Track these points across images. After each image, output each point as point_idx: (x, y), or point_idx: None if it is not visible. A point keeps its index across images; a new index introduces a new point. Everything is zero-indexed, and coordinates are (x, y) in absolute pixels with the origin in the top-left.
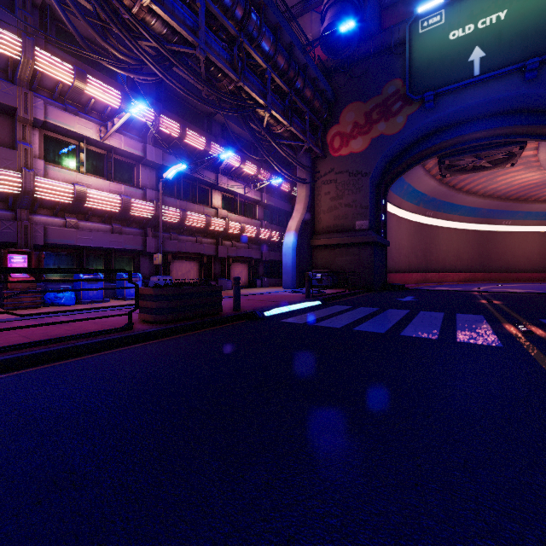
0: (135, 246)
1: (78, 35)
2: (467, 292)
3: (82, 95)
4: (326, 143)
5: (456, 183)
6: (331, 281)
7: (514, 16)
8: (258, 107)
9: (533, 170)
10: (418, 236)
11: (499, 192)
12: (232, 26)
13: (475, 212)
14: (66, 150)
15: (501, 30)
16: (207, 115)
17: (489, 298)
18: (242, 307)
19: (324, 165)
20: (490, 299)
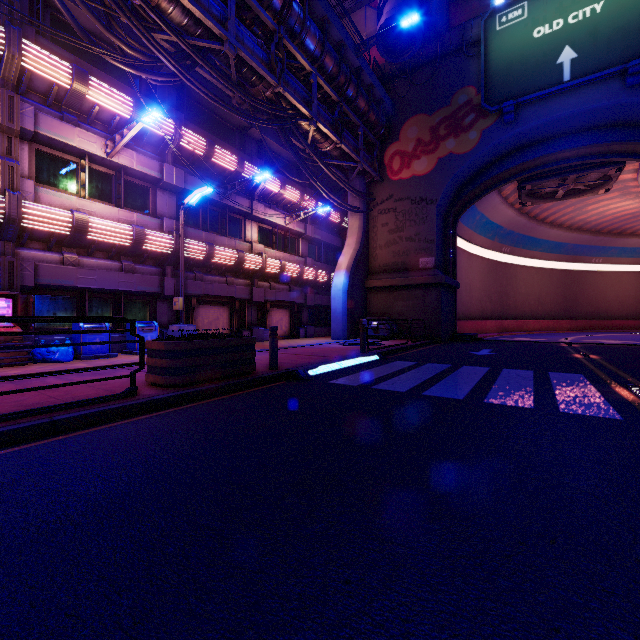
0: (150, 287)
1: (73, 22)
2: (553, 343)
3: (83, 100)
4: (383, 164)
5: (538, 213)
6: (389, 331)
7: (612, 8)
8: (302, 118)
9: (631, 197)
10: (492, 277)
11: (589, 224)
12: (269, 17)
13: (560, 247)
14: (64, 169)
15: (596, 25)
16: (240, 129)
17: (582, 351)
18: (281, 364)
19: (381, 191)
20: (585, 352)
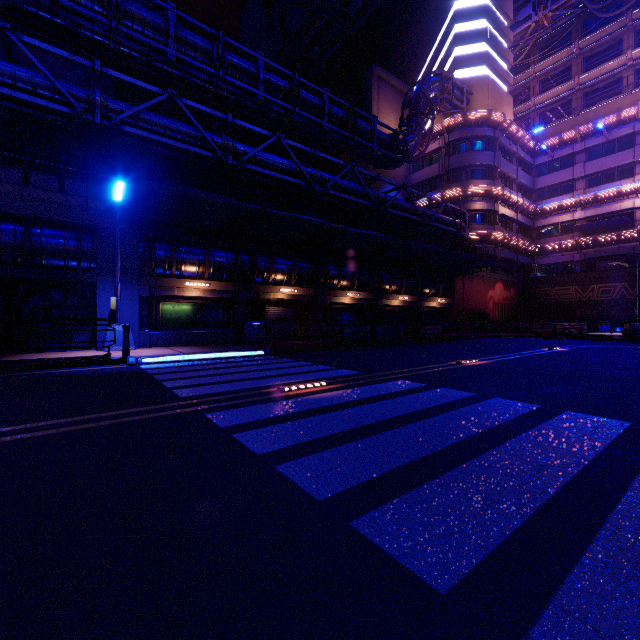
0: None
1: None
2: None
3: None
4: None
5: None
6: None
7: None
8: None
9: None
10: None
11: None
12: None
13: None
14: None
15: None
16: None
17: None
18: None
19: None
20: None
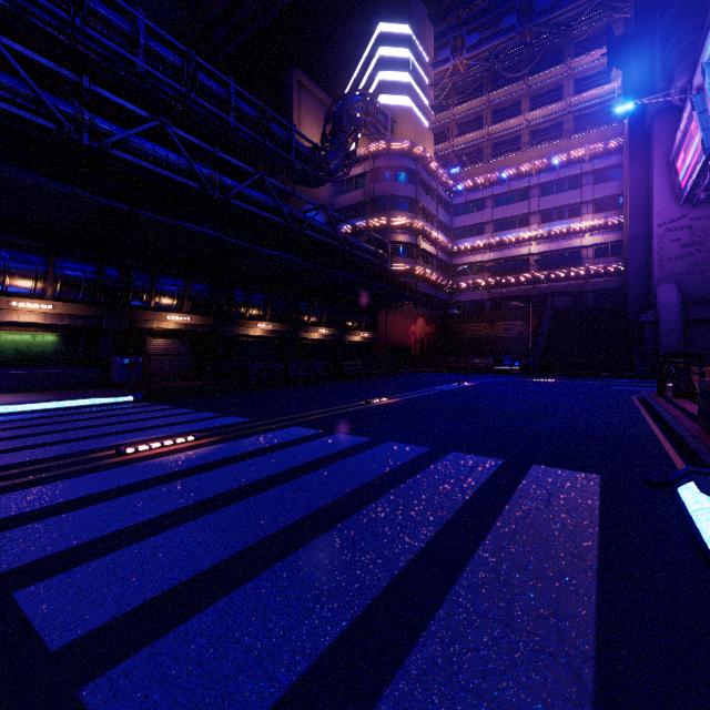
0: None
1: None
2: None
3: None
4: None
5: None
6: None
7: None
8: None
9: None
10: None
11: None
12: None
13: None
14: None
15: None
16: None
17: None
18: None
19: None
20: None
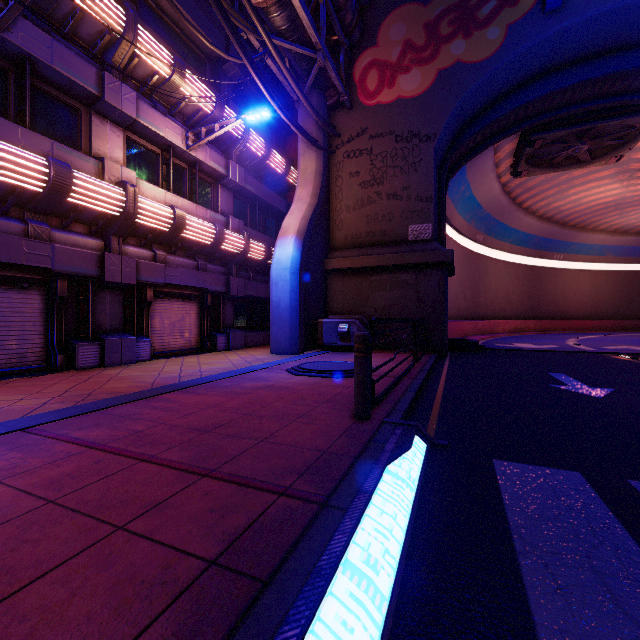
0: None
1: None
2: (596, 354)
3: None
4: (352, 82)
5: (519, 194)
6: None
7: None
8: None
9: (622, 178)
10: (466, 268)
11: (560, 214)
12: None
13: (527, 240)
14: None
15: None
16: None
17: None
18: None
19: (349, 123)
20: None
